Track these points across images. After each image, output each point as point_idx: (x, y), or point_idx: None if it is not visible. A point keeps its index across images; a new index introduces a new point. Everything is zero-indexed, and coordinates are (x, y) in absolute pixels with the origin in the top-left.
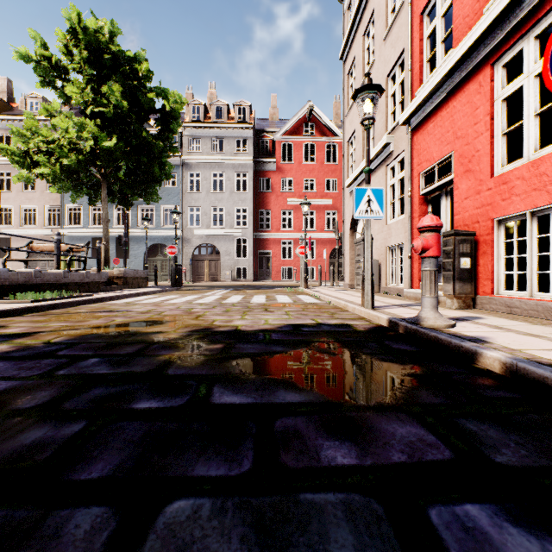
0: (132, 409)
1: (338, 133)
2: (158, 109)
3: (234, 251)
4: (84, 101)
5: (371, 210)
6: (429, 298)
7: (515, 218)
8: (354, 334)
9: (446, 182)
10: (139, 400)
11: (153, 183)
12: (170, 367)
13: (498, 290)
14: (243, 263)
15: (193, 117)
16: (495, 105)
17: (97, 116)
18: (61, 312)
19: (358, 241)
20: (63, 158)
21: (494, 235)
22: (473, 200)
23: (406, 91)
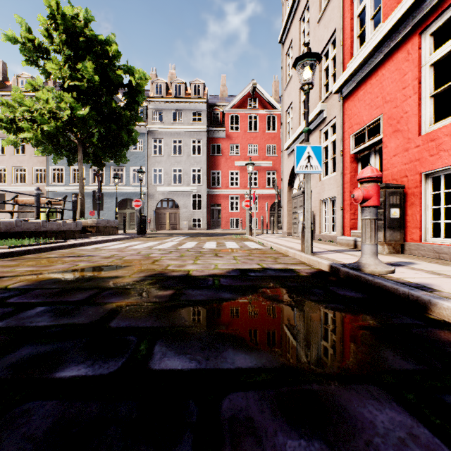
0: (53, 379)
1: (277, 106)
2: (125, 84)
3: (190, 204)
4: (62, 76)
5: (310, 165)
6: (370, 245)
7: (442, 172)
8: (299, 279)
9: (375, 142)
10: (66, 365)
11: (122, 147)
12: (114, 318)
13: (425, 237)
14: (198, 214)
15: (156, 93)
16: (423, 70)
17: (73, 89)
18: (33, 257)
19: (295, 196)
20: (44, 124)
21: (422, 188)
22: (401, 157)
23: (338, 65)
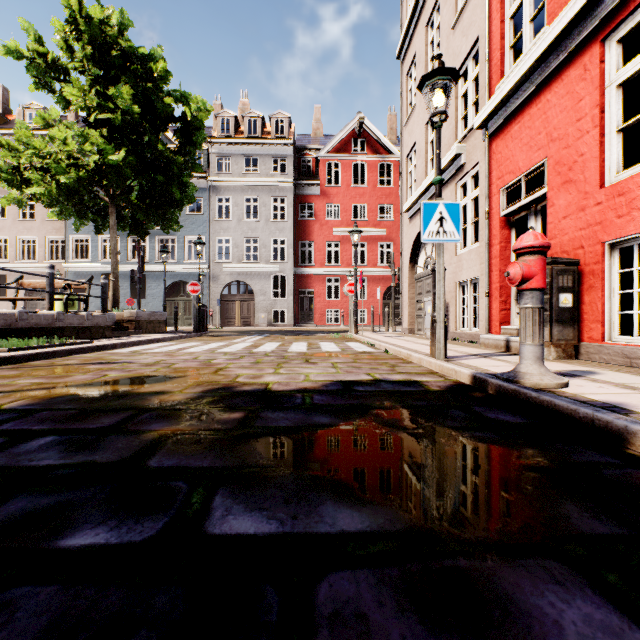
0: (56, 549)
1: (393, 150)
2: (177, 118)
3: (270, 290)
4: (86, 106)
5: (444, 230)
6: (532, 347)
7: (635, 240)
8: (428, 395)
9: (536, 198)
10: (77, 527)
11: (173, 207)
12: (155, 454)
13: (610, 335)
14: (281, 304)
15: (222, 132)
16: (606, 94)
17: (102, 124)
18: (43, 364)
19: (419, 277)
20: (60, 175)
21: (605, 264)
22: (574, 219)
23: (482, 88)
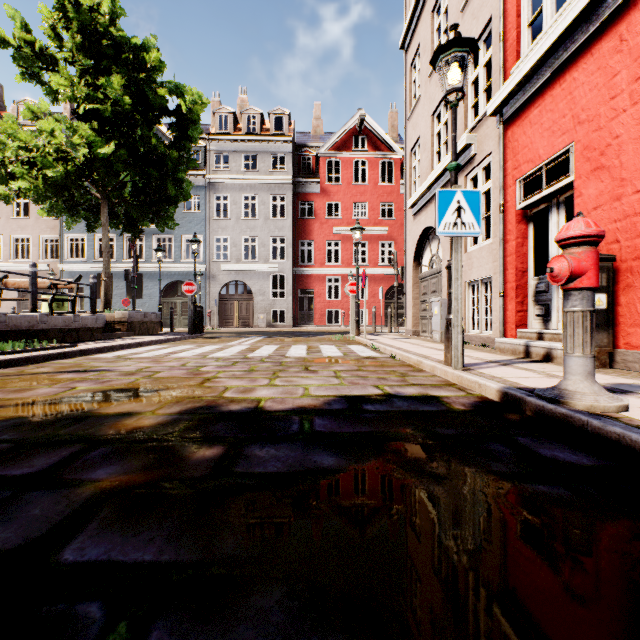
0: None
1: (395, 147)
2: (172, 111)
3: (269, 290)
4: (75, 97)
5: (462, 222)
6: (582, 359)
7: None
8: (454, 418)
9: (559, 188)
10: None
11: (168, 204)
12: (79, 532)
13: None
14: (280, 304)
15: (220, 128)
16: None
17: (92, 116)
18: (10, 373)
19: (424, 276)
20: (47, 169)
21: None
22: (608, 210)
23: (495, 73)
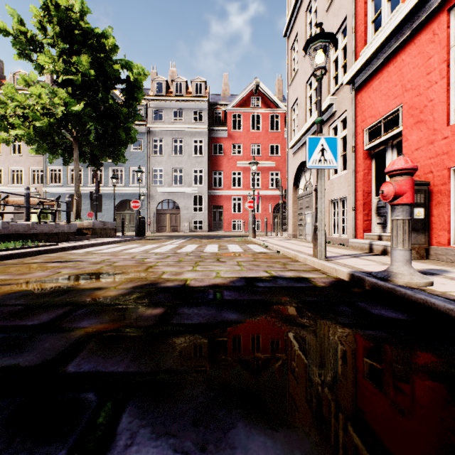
0: None
1: (280, 105)
2: (123, 80)
3: (191, 206)
4: (55, 70)
5: (324, 159)
6: (402, 251)
7: None
8: (317, 291)
9: (393, 135)
10: None
11: (120, 145)
12: (76, 356)
13: (454, 240)
14: (199, 216)
15: (157, 92)
16: (452, 52)
17: (67, 84)
18: (14, 262)
19: (300, 196)
20: (36, 121)
21: (451, 185)
22: (425, 150)
23: (349, 54)
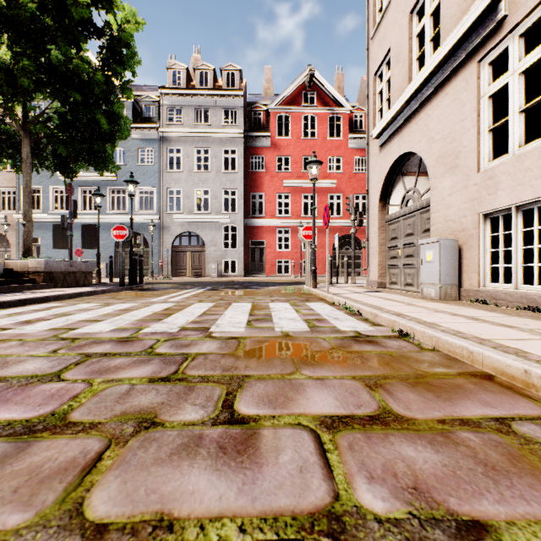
0: None
1: (343, 103)
2: (99, 29)
3: (221, 241)
4: None
5: None
6: None
7: None
8: None
9: None
10: None
11: (102, 142)
12: None
13: None
14: (232, 255)
15: (173, 84)
16: None
17: None
18: None
19: (394, 218)
20: None
21: None
22: None
23: None
